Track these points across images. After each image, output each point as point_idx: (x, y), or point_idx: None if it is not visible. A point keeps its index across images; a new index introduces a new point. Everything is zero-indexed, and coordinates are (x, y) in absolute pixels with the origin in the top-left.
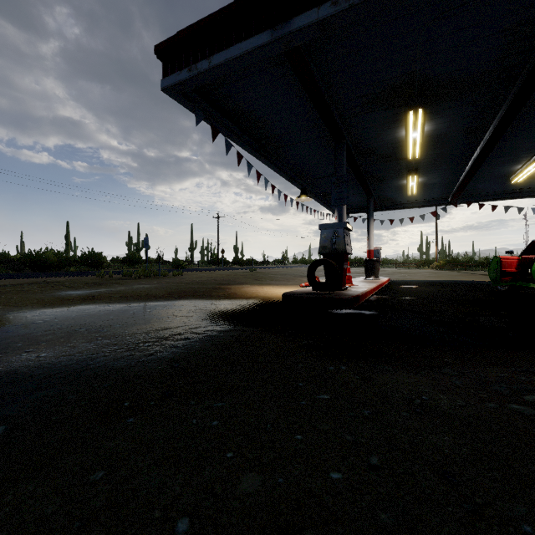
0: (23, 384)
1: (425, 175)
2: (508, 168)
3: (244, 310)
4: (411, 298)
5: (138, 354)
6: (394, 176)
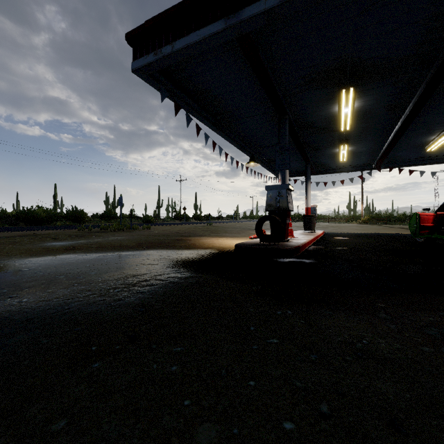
0: (3, 329)
1: (354, 145)
2: (424, 139)
3: (202, 259)
4: (344, 248)
5: (108, 299)
6: (328, 146)
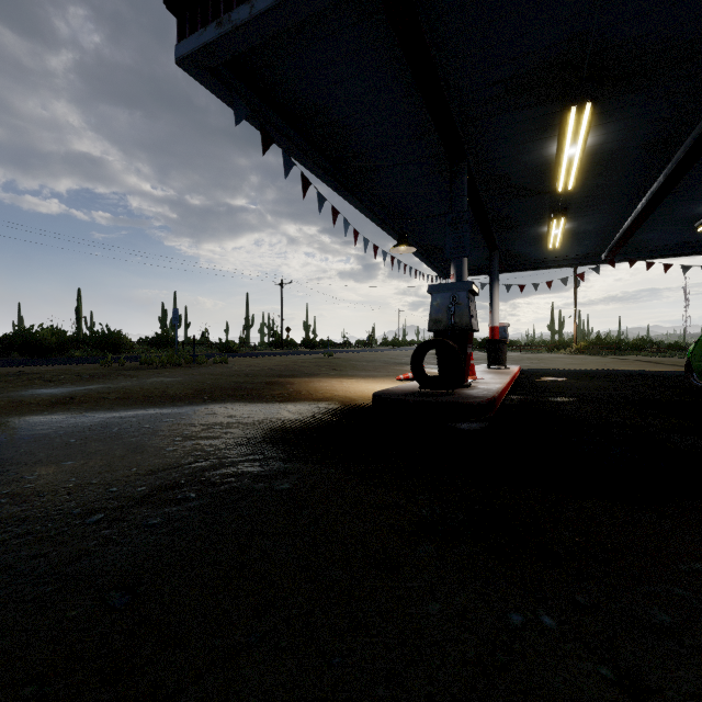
0: None
1: (575, 219)
2: (697, 208)
3: (310, 423)
4: (571, 400)
5: (53, 554)
6: (530, 221)
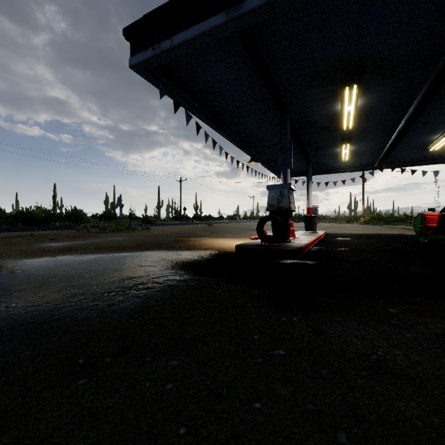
0: None
1: (356, 144)
2: (427, 138)
3: (202, 260)
4: (347, 249)
5: (102, 304)
6: (330, 145)
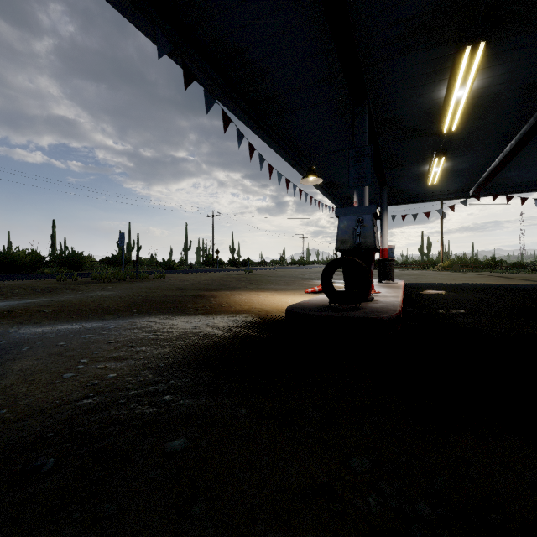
0: None
1: (452, 159)
2: None
3: (226, 339)
4: (463, 312)
5: None
6: (415, 160)
